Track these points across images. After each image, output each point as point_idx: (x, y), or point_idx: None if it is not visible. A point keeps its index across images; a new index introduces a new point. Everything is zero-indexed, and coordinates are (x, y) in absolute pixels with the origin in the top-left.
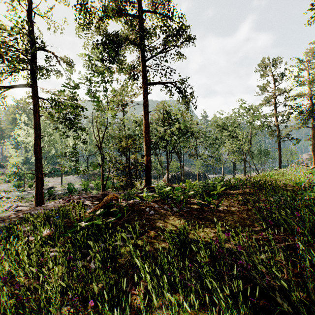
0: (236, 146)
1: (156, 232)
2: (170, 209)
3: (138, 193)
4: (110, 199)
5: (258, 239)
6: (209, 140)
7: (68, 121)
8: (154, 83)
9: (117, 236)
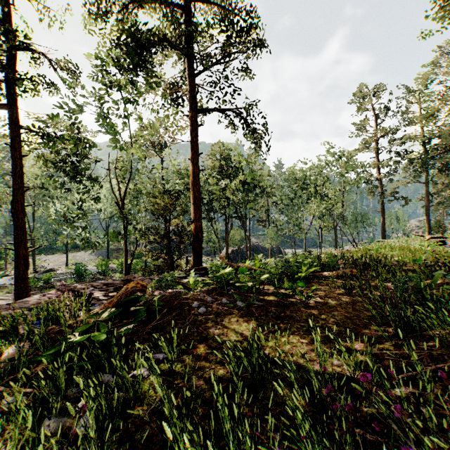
0: (323, 208)
1: (208, 347)
2: (232, 305)
3: (181, 277)
4: (133, 289)
5: (382, 356)
6: (286, 199)
7: (70, 166)
8: (206, 111)
9: (137, 359)
